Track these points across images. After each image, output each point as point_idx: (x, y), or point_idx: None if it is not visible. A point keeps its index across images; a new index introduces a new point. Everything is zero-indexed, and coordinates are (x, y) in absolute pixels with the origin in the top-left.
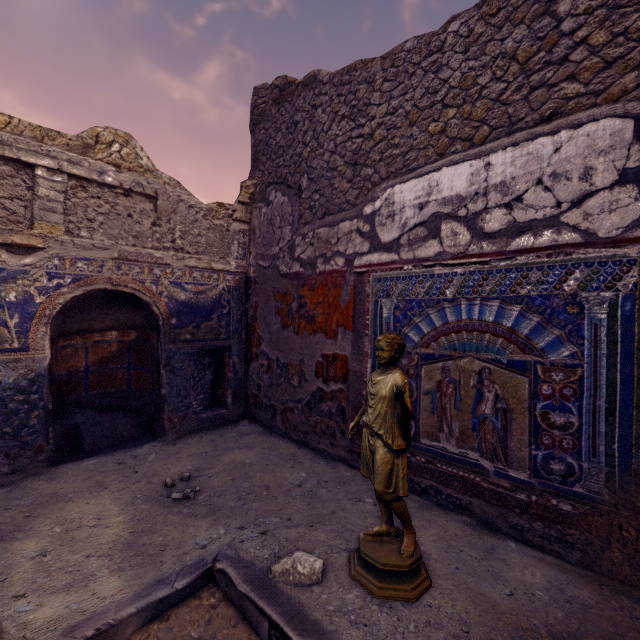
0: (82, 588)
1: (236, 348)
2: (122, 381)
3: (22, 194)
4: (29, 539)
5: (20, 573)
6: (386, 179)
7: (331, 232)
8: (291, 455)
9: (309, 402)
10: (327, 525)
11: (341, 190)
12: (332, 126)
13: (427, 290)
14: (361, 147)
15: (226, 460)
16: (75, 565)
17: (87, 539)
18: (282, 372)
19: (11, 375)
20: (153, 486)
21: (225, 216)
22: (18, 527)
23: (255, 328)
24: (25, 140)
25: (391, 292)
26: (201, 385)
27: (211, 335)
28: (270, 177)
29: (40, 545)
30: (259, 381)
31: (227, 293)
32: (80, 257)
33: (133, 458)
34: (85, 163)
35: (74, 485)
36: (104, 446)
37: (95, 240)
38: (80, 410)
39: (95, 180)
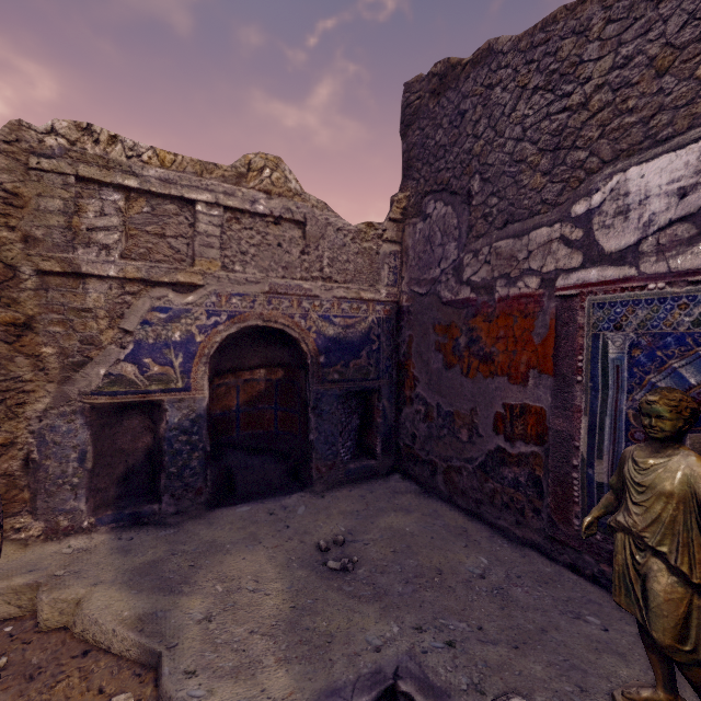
0: (250, 678)
1: (386, 390)
2: (269, 422)
3: (185, 232)
4: (194, 595)
5: (189, 640)
6: (611, 161)
7: (517, 244)
8: (461, 529)
9: (484, 464)
10: (540, 651)
11: (533, 187)
12: (517, 106)
13: (697, 319)
14: (566, 124)
15: (381, 524)
16: (240, 641)
17: (248, 607)
18: (445, 422)
19: (176, 415)
20: (306, 547)
21: (374, 237)
22: (184, 578)
23: (408, 367)
24: (187, 176)
25: (623, 322)
26: (348, 431)
27: (360, 375)
28: (427, 185)
29: (205, 605)
30: (414, 430)
31: (377, 326)
32: (234, 293)
33: (283, 509)
34: (239, 193)
35: (230, 534)
36: (255, 492)
37: (247, 274)
38: (232, 451)
39: (248, 210)
